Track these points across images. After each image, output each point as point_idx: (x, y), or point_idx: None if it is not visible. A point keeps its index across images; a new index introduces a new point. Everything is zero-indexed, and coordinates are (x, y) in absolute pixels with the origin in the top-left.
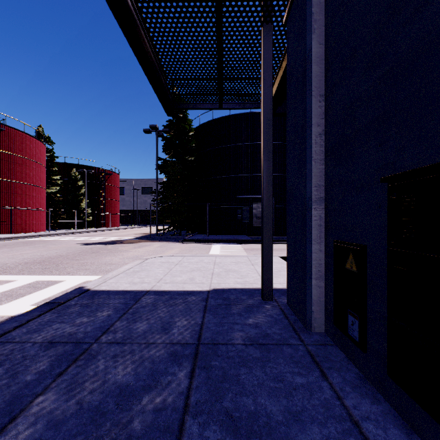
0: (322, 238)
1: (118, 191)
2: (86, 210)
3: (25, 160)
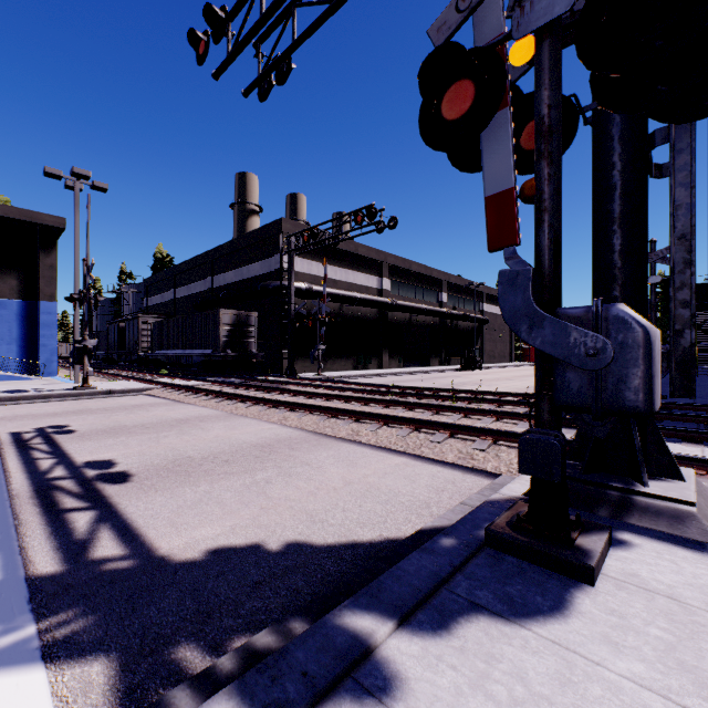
0: None
1: None
2: None
3: None
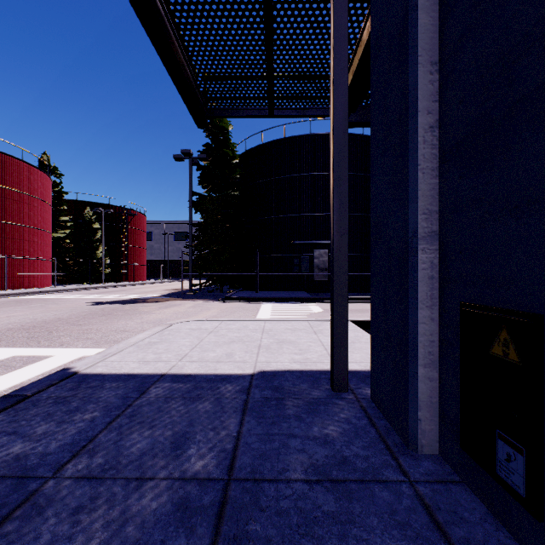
0: (435, 298)
1: (144, 236)
2: (103, 260)
3: (23, 196)
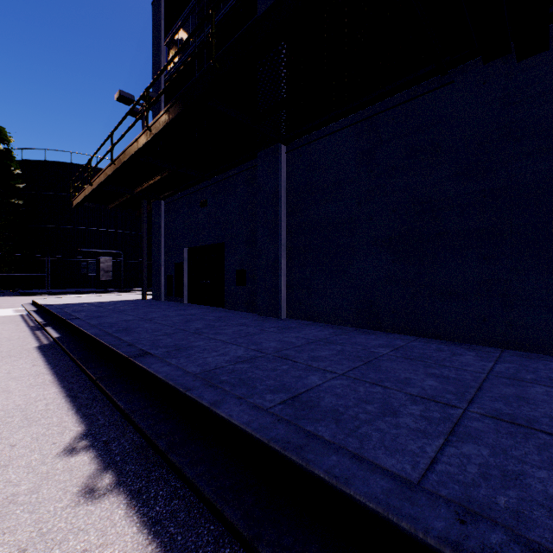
0: (164, 275)
1: None
2: None
3: None
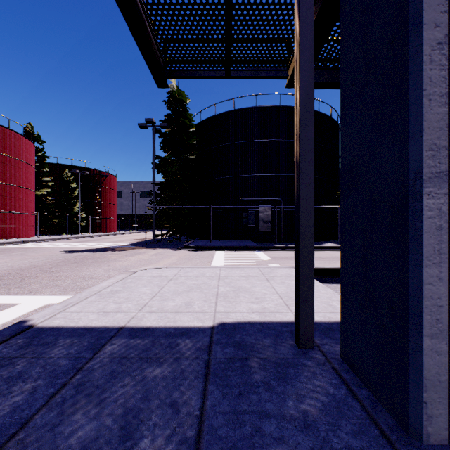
0: (444, 253)
1: (115, 194)
2: (79, 214)
3: (10, 159)
